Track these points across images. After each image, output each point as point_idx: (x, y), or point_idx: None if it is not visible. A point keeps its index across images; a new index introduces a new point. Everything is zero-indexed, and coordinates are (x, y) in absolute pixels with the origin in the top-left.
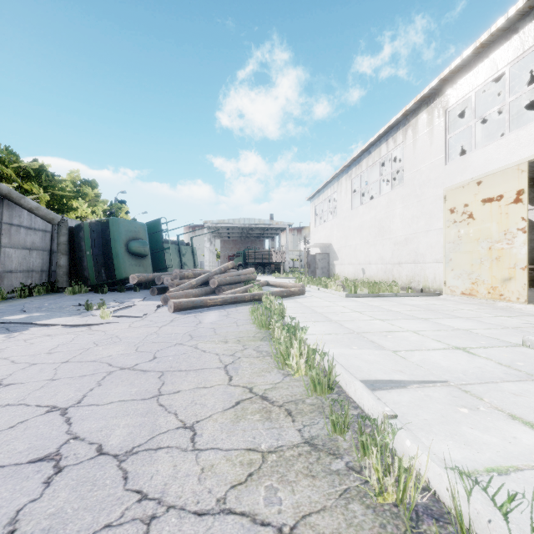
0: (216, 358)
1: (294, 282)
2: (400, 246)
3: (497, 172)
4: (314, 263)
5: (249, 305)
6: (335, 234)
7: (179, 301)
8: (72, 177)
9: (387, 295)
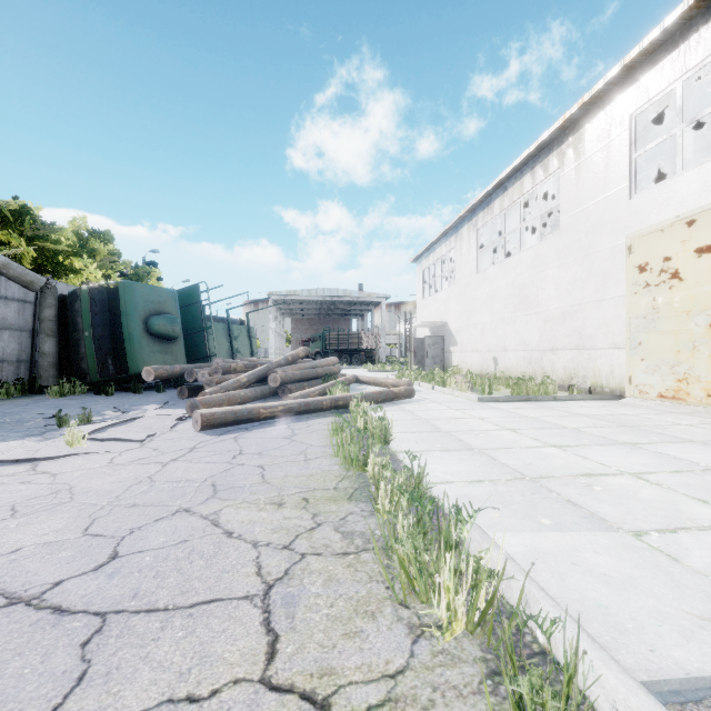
0: (250, 558)
1: (394, 377)
2: (553, 324)
3: None
4: (421, 349)
5: (329, 417)
6: (452, 308)
7: (212, 412)
8: (75, 226)
9: (541, 399)
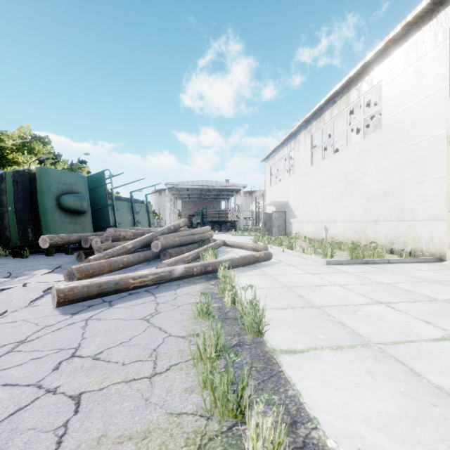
0: None
1: (251, 241)
2: (376, 201)
3: None
4: (269, 221)
5: (198, 284)
6: (291, 191)
7: (71, 286)
8: (22, 132)
9: (378, 262)
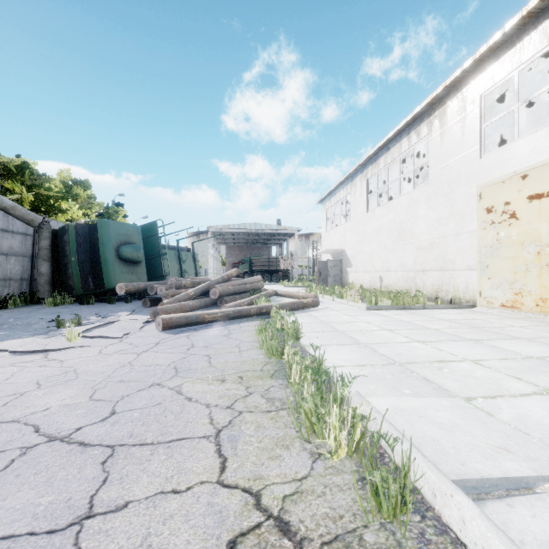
0: (205, 414)
1: (304, 291)
2: (424, 251)
3: (548, 163)
4: (325, 270)
5: (256, 321)
6: (348, 239)
7: (170, 317)
8: (62, 176)
9: (414, 307)
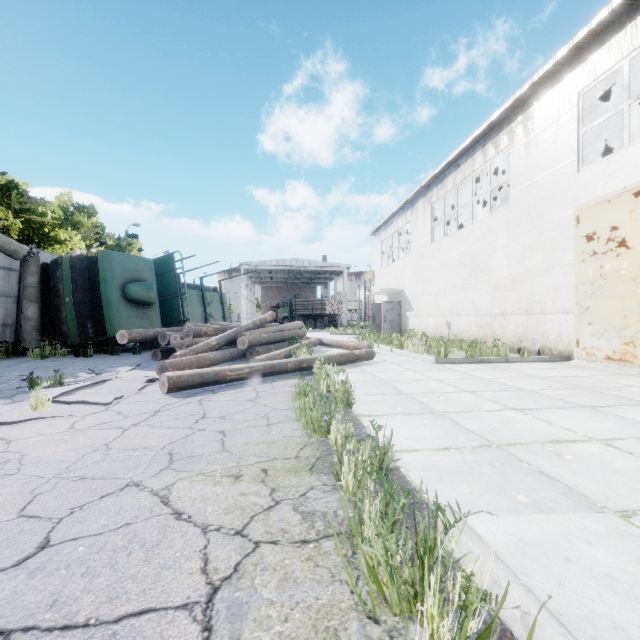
0: (197, 548)
1: (355, 340)
2: (503, 291)
3: None
4: (379, 314)
5: (294, 378)
6: (408, 276)
7: (178, 375)
8: (61, 201)
9: (494, 360)
